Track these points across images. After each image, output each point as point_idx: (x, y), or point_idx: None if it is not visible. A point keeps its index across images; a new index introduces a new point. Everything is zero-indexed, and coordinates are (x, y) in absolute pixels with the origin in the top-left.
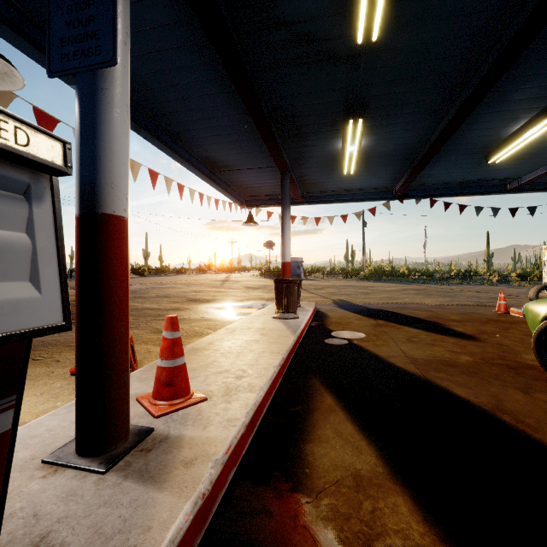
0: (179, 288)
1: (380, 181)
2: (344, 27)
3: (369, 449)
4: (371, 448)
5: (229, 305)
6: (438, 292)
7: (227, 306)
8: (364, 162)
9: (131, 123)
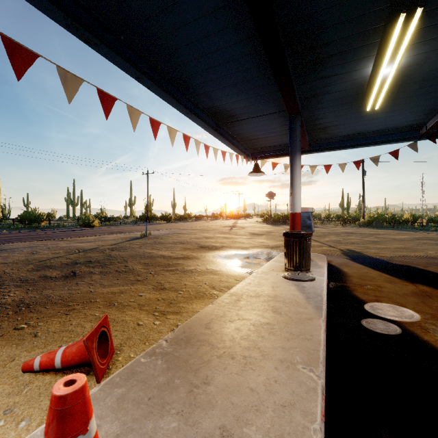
0: (194, 234)
1: (408, 117)
2: None
3: None
4: None
5: (235, 253)
6: None
7: (233, 254)
8: (395, 92)
9: (130, 69)
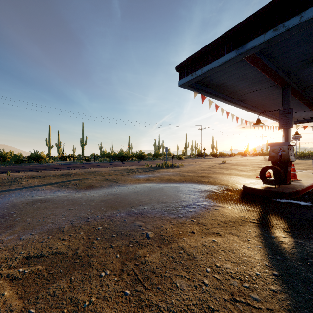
0: (247, 163)
1: None
2: None
3: None
4: None
5: None
6: None
7: None
8: None
9: (256, 113)
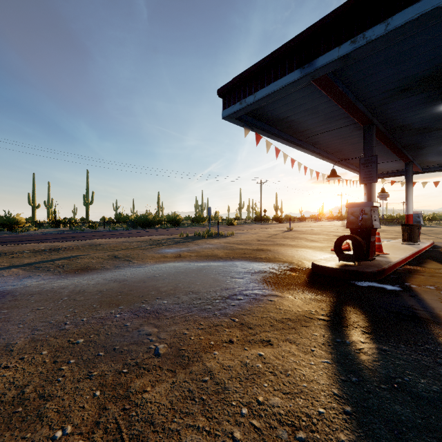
0: (321, 230)
1: None
2: None
3: None
4: None
5: None
6: None
7: None
8: None
9: (331, 162)
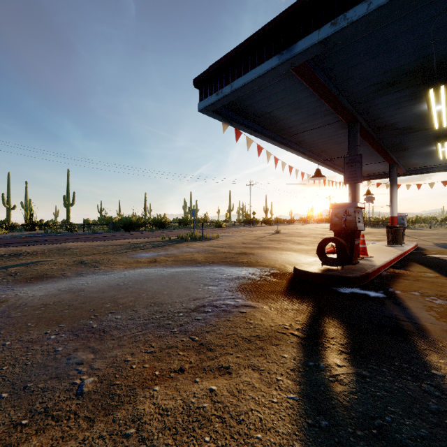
0: (308, 232)
1: None
2: (428, 123)
3: (430, 270)
4: (431, 270)
5: None
6: None
7: None
8: None
9: (317, 162)
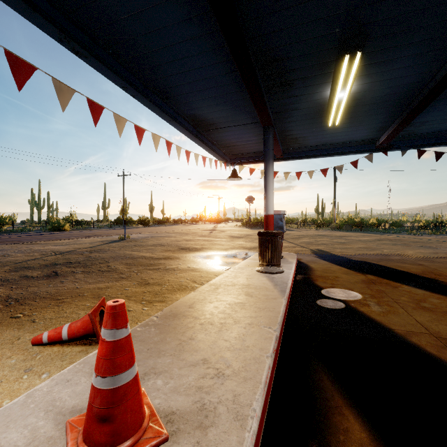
0: (174, 237)
1: (364, 133)
2: None
3: None
4: None
5: (215, 254)
6: (415, 243)
7: (213, 255)
8: (351, 112)
9: (117, 79)
